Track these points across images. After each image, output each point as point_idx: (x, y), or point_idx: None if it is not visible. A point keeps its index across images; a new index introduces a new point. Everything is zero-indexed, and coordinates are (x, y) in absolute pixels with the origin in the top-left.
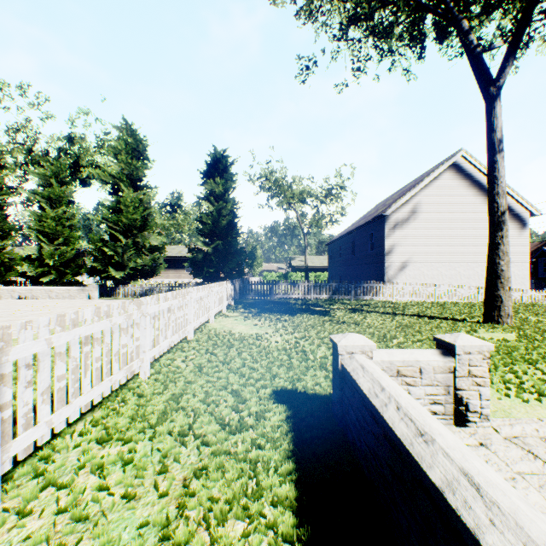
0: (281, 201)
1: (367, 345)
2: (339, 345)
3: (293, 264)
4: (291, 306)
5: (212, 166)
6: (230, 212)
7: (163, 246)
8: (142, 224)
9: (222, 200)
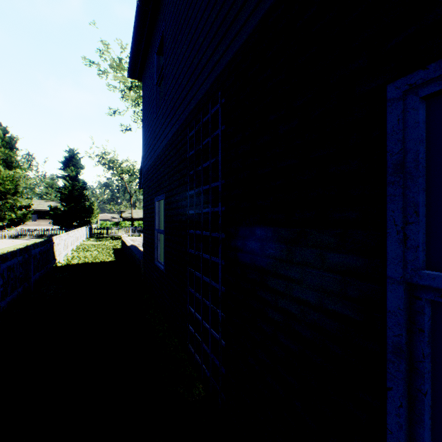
0: (114, 173)
1: (127, 235)
2: (122, 236)
3: (124, 216)
4: (118, 238)
5: (68, 159)
6: (81, 187)
7: (30, 205)
8: (14, 191)
9: (75, 179)
